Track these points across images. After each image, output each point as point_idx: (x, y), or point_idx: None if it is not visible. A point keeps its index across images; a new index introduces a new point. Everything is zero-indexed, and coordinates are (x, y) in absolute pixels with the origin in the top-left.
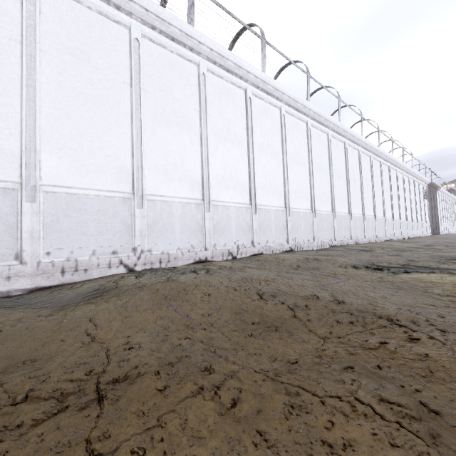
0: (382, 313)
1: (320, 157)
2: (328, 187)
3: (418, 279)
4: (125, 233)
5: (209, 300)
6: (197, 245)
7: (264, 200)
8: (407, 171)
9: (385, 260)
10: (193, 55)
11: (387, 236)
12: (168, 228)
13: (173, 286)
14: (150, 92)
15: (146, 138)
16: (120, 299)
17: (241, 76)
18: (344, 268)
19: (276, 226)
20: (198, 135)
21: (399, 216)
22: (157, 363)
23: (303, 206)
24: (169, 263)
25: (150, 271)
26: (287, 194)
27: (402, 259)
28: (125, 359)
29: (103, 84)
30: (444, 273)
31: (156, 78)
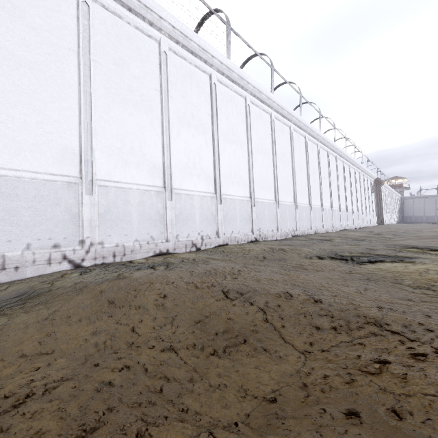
0: (367, 315)
1: (283, 149)
2: (290, 179)
3: (384, 269)
4: (70, 223)
5: (164, 303)
6: (158, 236)
7: (229, 190)
8: (358, 167)
9: (347, 249)
10: (153, 31)
11: (342, 226)
12: (124, 217)
13: (122, 286)
14: (103, 65)
15: (97, 116)
16: (48, 307)
17: (205, 60)
18: (310, 259)
19: (241, 216)
20: (159, 118)
21: (351, 207)
22: (59, 432)
23: (267, 197)
24: (125, 257)
25: (101, 267)
26: (252, 184)
27: (361, 248)
28: (3, 429)
29: (42, 48)
30: (406, 263)
31: (110, 50)
